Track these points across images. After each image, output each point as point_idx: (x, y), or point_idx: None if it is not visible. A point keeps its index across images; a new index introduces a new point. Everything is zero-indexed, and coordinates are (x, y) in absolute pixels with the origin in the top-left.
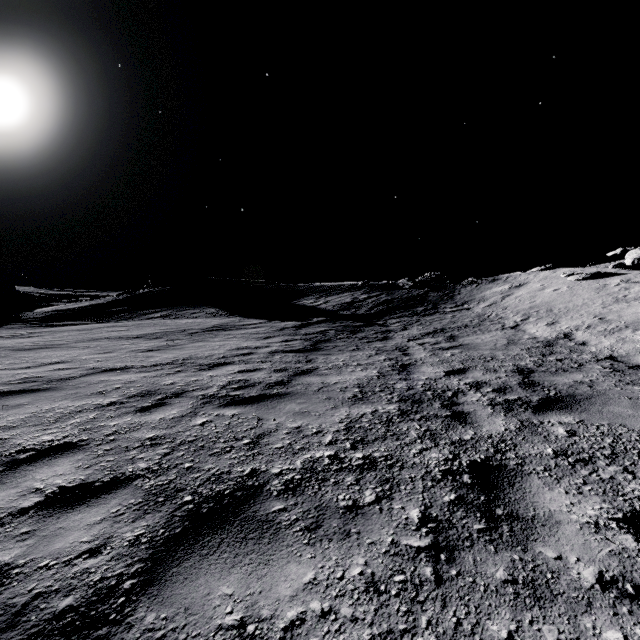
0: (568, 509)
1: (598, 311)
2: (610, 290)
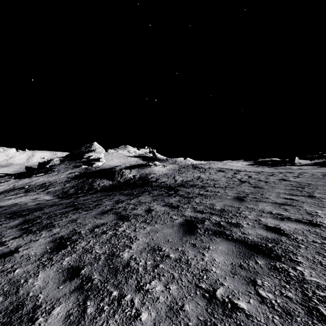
0: None
1: None
2: None
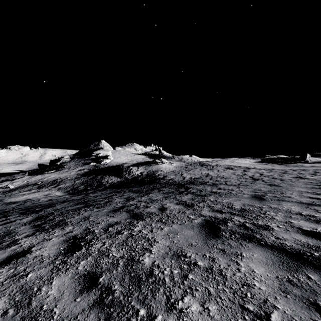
0: None
1: None
2: None
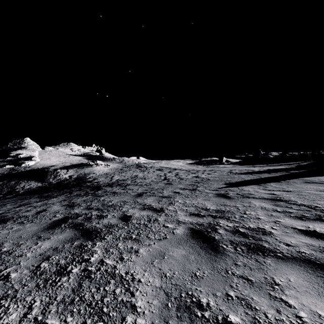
0: None
1: None
2: None
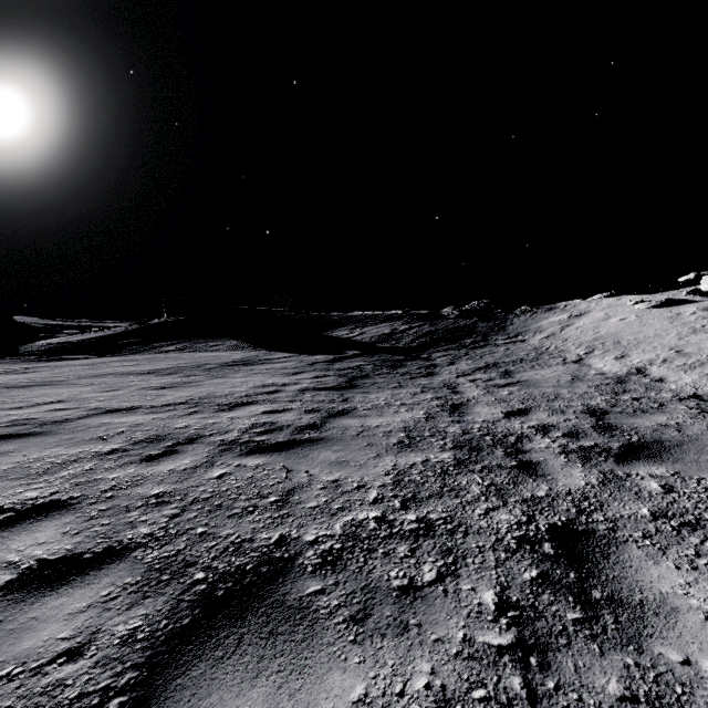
0: (684, 591)
1: (674, 343)
2: (685, 319)
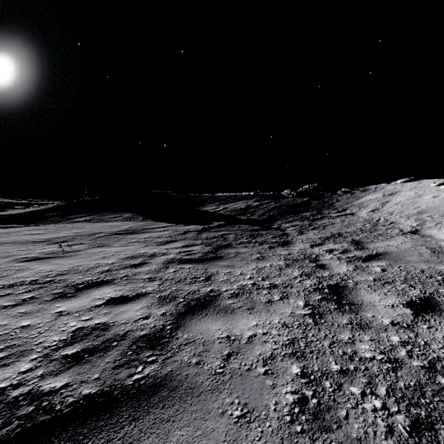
0: None
1: None
2: None
